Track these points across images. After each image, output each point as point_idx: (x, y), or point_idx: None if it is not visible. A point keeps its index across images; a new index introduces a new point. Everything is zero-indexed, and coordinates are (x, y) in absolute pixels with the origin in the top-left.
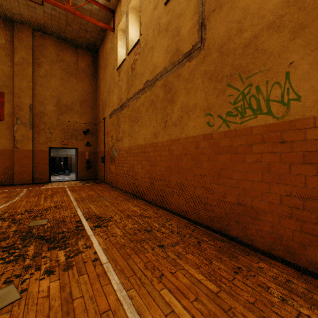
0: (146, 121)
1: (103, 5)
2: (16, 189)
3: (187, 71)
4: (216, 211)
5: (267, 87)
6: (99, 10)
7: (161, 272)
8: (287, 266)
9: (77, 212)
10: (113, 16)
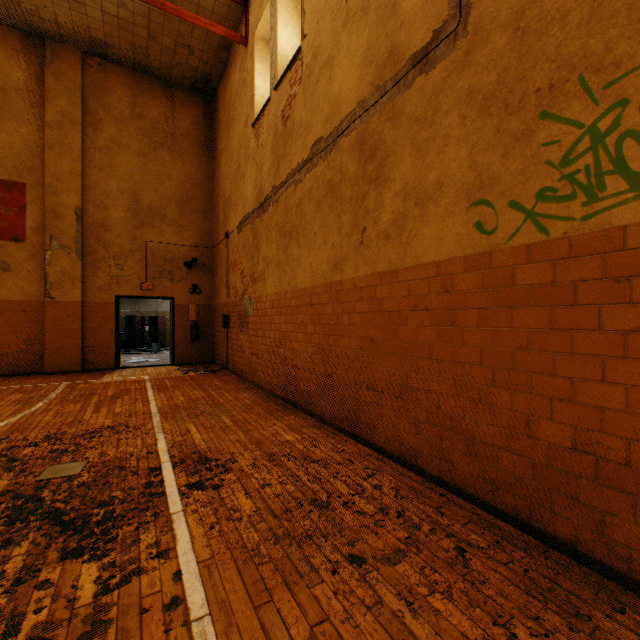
0: (315, 234)
1: None
2: (46, 383)
3: (418, 99)
4: (504, 462)
5: None
6: (214, 0)
7: None
8: None
9: (157, 443)
10: (244, 11)
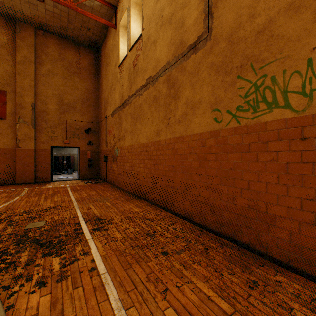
0: (148, 119)
1: (104, 1)
2: (18, 188)
3: (192, 64)
4: (224, 215)
5: (284, 77)
6: (100, 7)
7: (165, 286)
8: (309, 280)
9: (77, 213)
10: (114, 12)
